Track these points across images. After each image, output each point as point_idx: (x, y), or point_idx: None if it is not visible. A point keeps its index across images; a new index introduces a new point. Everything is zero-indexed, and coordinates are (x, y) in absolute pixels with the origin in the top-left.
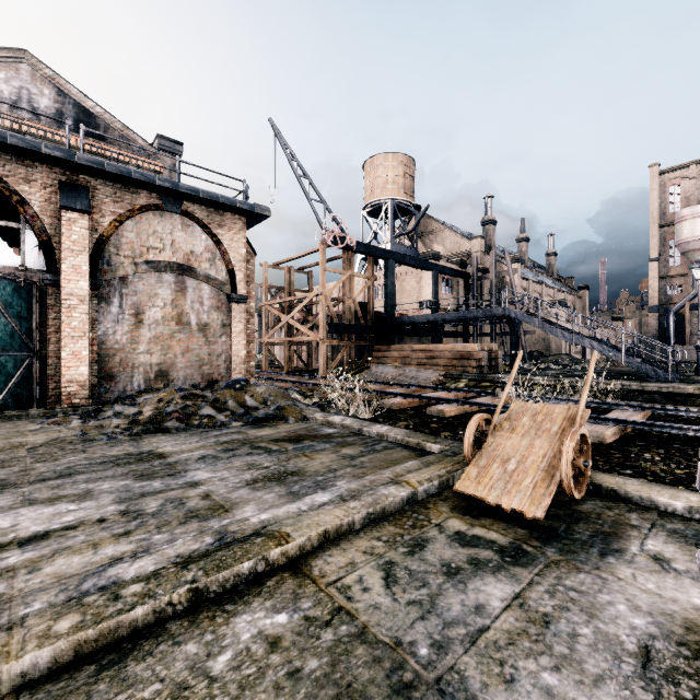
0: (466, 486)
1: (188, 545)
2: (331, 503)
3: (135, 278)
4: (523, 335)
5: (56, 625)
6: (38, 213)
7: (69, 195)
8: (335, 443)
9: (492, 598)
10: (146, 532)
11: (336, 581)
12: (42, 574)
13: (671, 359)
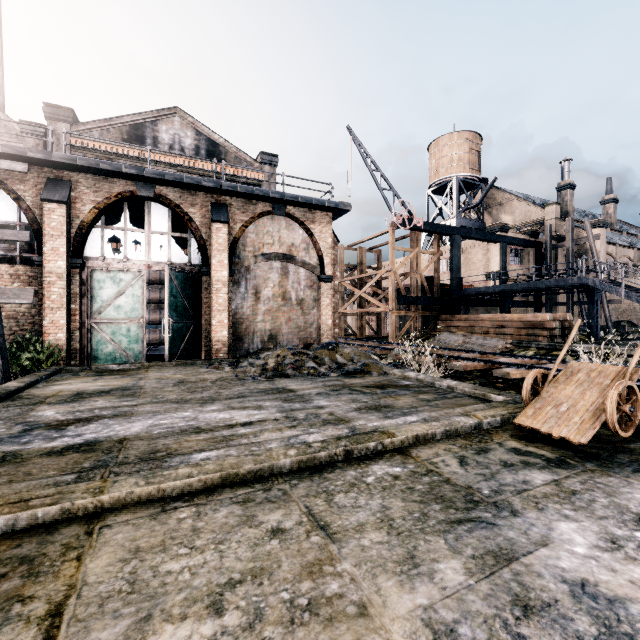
0: (523, 420)
1: (335, 431)
2: (418, 422)
3: (254, 266)
4: (606, 304)
5: (288, 452)
6: (199, 226)
7: (216, 211)
8: (413, 391)
9: (536, 479)
10: (304, 427)
11: (427, 459)
12: (261, 438)
13: None
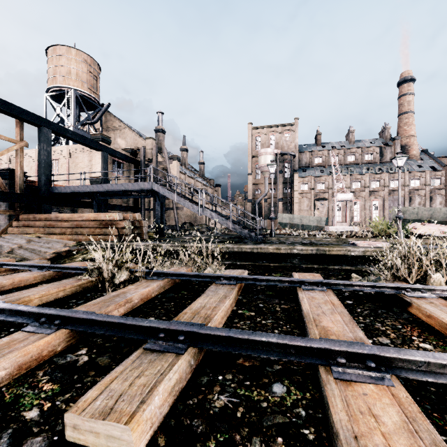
0: None
1: None
2: None
3: None
4: (176, 210)
5: None
6: None
7: None
8: None
9: None
10: None
11: None
12: None
13: (258, 226)
